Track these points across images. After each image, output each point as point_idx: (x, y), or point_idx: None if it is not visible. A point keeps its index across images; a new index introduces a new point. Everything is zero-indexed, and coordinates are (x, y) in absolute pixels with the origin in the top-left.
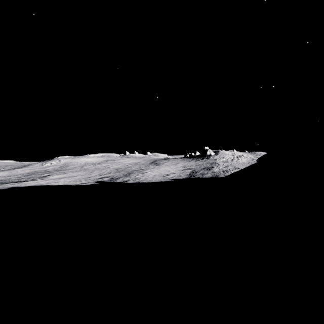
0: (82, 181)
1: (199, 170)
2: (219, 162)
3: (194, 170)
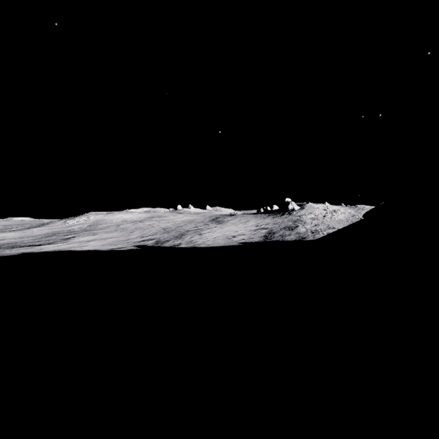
0: (117, 245)
1: (278, 231)
2: (306, 220)
3: (271, 230)
